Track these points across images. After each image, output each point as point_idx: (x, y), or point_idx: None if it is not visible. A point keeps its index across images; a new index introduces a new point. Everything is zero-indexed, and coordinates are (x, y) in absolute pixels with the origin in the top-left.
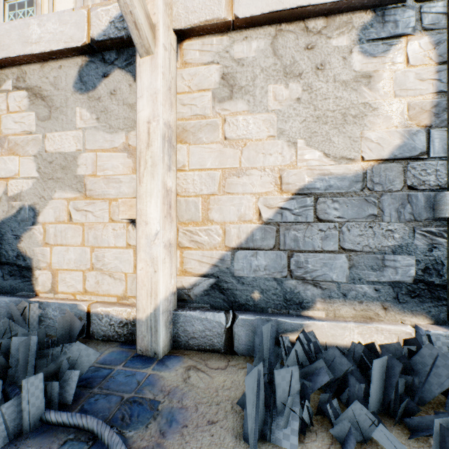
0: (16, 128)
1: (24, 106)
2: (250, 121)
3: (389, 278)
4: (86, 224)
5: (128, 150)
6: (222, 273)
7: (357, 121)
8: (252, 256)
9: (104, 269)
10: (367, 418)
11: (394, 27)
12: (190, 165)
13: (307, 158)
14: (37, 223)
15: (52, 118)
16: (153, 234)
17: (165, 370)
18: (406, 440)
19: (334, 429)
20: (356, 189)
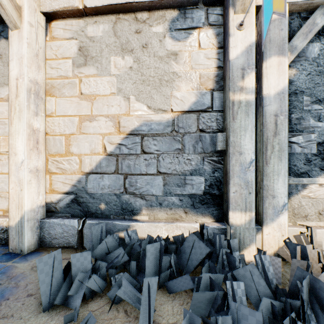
0: None
1: None
2: (98, 82)
3: (188, 192)
4: None
5: None
6: (79, 191)
7: (168, 84)
8: (100, 178)
9: None
10: (133, 284)
11: (191, 21)
12: (57, 113)
13: (137, 109)
14: None
15: None
16: (20, 162)
17: (22, 262)
18: (161, 297)
19: (109, 292)
20: (168, 131)
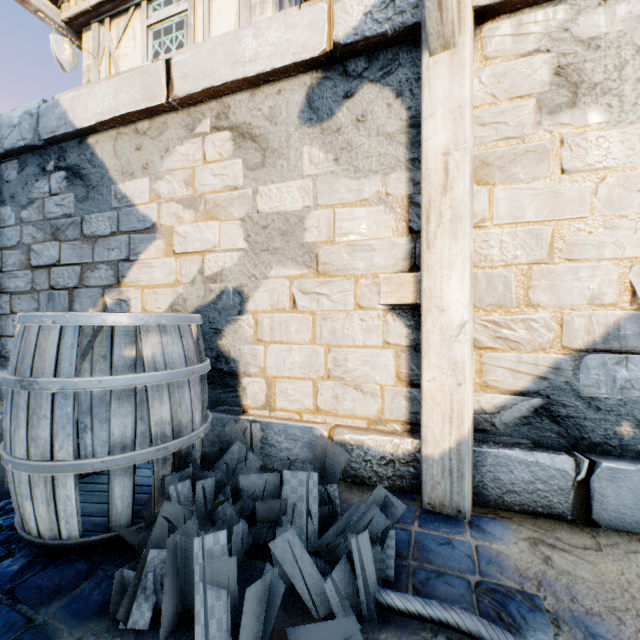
0: (215, 183)
1: (226, 152)
2: (612, 139)
3: None
4: (318, 313)
5: (385, 202)
6: (556, 391)
7: None
8: (617, 364)
9: (346, 379)
10: None
11: None
12: (494, 219)
13: None
14: (245, 312)
15: (266, 166)
16: (455, 326)
17: (494, 540)
18: None
19: None
20: None
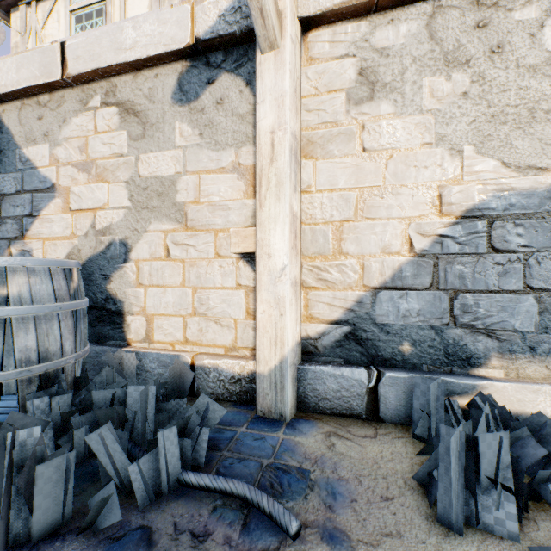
0: (105, 150)
1: (114, 124)
2: (397, 126)
3: None
4: (187, 261)
5: (238, 170)
6: (360, 320)
7: (550, 117)
8: (401, 298)
9: (208, 314)
10: None
11: None
12: (317, 186)
13: (478, 169)
14: (129, 260)
15: (146, 137)
16: (279, 269)
17: (299, 435)
18: None
19: None
20: (550, 207)
